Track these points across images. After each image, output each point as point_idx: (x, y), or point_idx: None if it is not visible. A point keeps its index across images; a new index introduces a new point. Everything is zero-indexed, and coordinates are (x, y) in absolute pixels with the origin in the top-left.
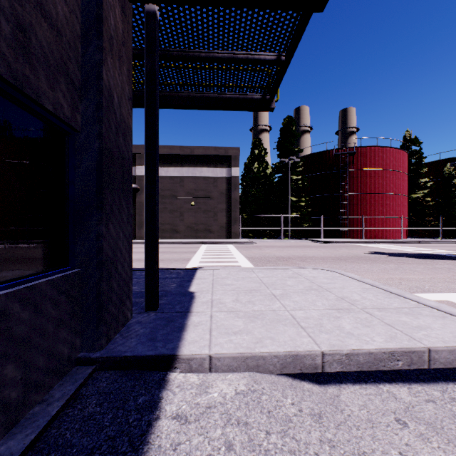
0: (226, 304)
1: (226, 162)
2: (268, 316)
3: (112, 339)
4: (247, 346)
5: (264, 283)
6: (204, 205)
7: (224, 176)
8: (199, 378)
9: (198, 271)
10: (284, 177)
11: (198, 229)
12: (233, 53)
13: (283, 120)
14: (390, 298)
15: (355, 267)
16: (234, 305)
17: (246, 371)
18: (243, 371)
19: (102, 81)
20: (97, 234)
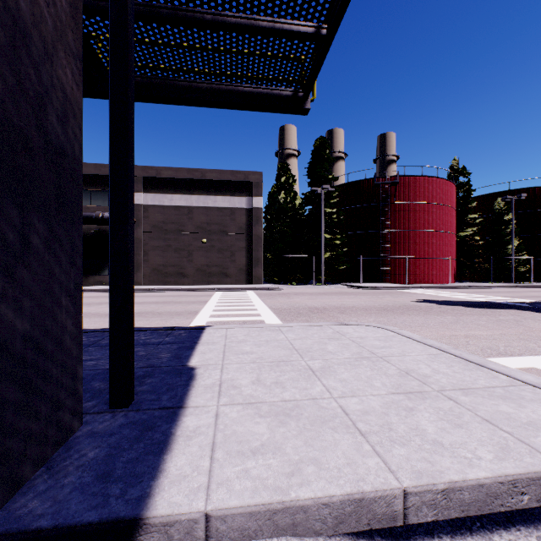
0: (242, 389)
1: (247, 189)
2: (307, 411)
3: (28, 480)
4: (275, 485)
5: (297, 349)
6: (218, 243)
7: (244, 207)
8: None
9: (205, 331)
10: (316, 210)
11: (211, 272)
12: (253, 19)
13: (315, 142)
14: (471, 371)
15: (406, 321)
16: (253, 390)
17: (274, 536)
18: (268, 537)
19: None
20: None
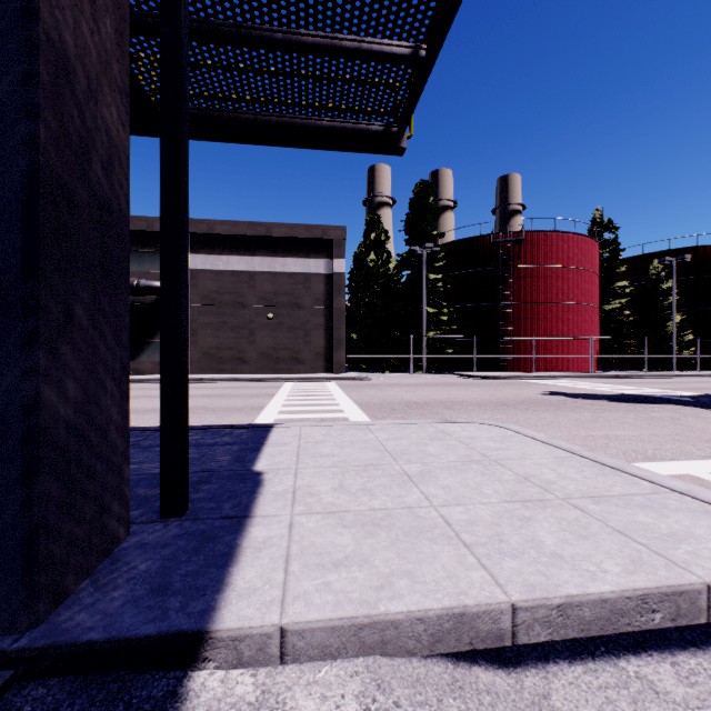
0: (322, 497)
1: (325, 249)
2: (401, 521)
3: (72, 593)
4: (361, 598)
5: (389, 451)
6: (288, 319)
7: (322, 272)
8: (256, 684)
9: (274, 429)
10: (416, 276)
11: (279, 357)
12: (334, 38)
13: (415, 187)
14: (606, 476)
15: (531, 418)
16: (335, 498)
17: (360, 655)
18: (353, 656)
19: (39, 25)
20: (26, 368)
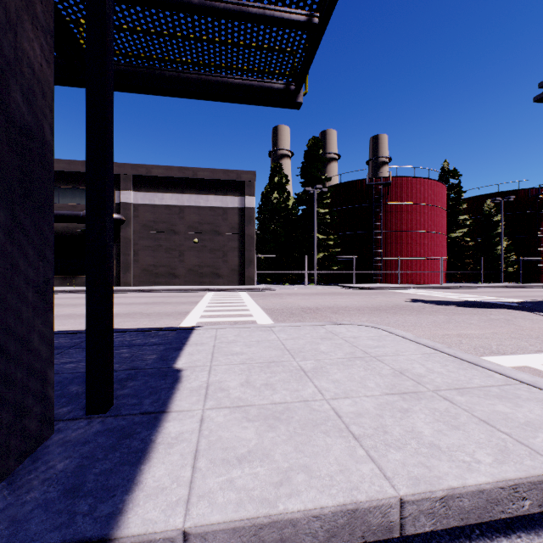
0: (230, 392)
1: (239, 189)
2: (298, 415)
3: None
4: (262, 496)
5: (288, 349)
6: (210, 243)
7: (236, 206)
8: None
9: (195, 331)
10: (309, 210)
11: (203, 272)
12: (242, 4)
13: (308, 142)
14: (466, 370)
15: (399, 320)
16: (242, 393)
17: None
18: None
19: None
20: None
